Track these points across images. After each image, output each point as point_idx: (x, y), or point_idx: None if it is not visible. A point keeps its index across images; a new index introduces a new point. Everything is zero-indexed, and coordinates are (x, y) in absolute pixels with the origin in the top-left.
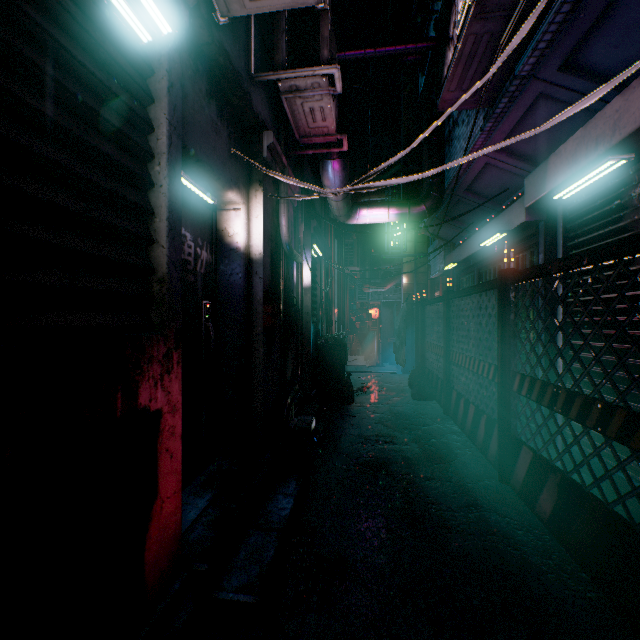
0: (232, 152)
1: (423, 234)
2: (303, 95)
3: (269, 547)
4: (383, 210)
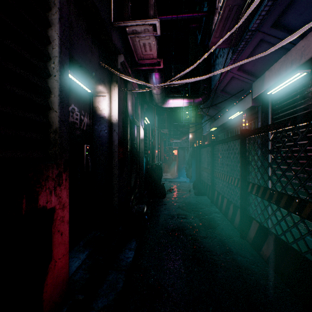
0: (101, 64)
1: (199, 113)
2: (139, 35)
3: (120, 281)
4: (180, 100)
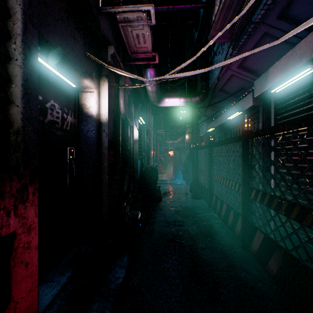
0: (87, 55)
1: (196, 113)
2: (132, 24)
3: (106, 312)
4: (177, 99)
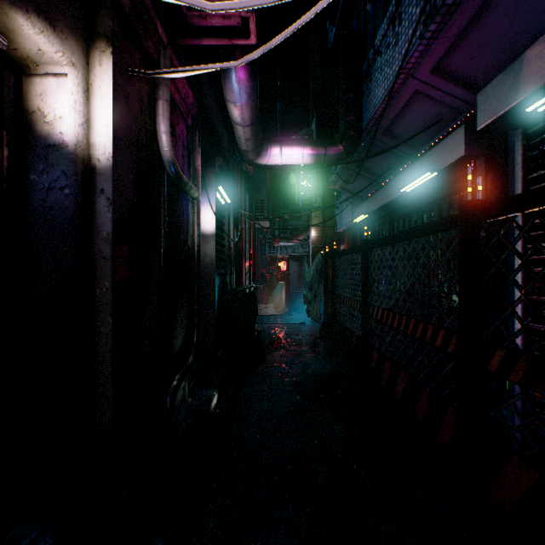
0: None
1: (330, 189)
2: None
3: None
4: (297, 149)
